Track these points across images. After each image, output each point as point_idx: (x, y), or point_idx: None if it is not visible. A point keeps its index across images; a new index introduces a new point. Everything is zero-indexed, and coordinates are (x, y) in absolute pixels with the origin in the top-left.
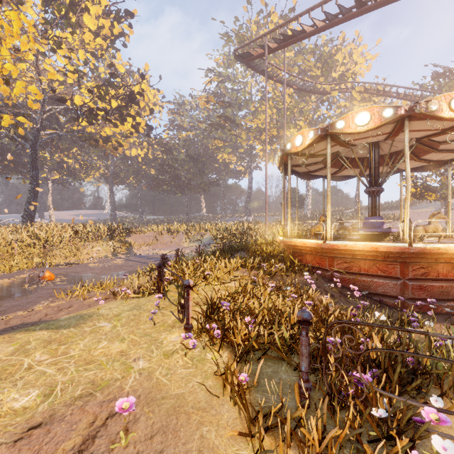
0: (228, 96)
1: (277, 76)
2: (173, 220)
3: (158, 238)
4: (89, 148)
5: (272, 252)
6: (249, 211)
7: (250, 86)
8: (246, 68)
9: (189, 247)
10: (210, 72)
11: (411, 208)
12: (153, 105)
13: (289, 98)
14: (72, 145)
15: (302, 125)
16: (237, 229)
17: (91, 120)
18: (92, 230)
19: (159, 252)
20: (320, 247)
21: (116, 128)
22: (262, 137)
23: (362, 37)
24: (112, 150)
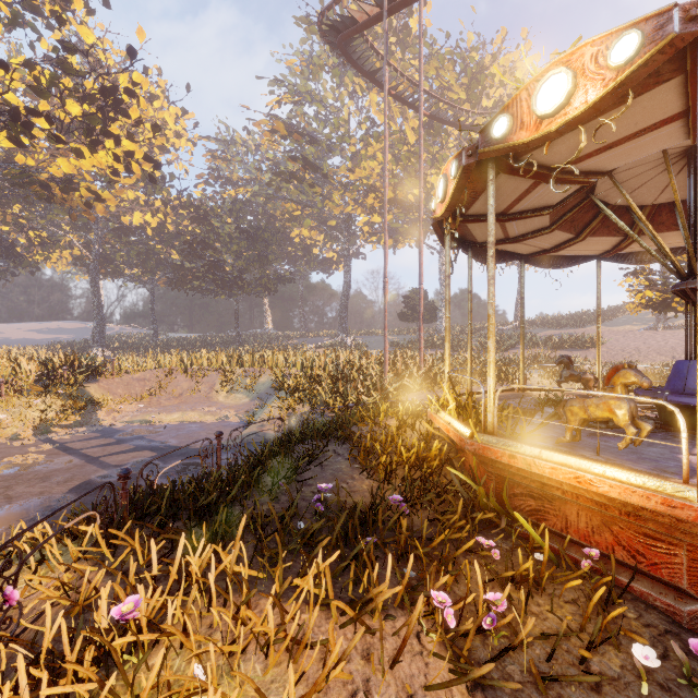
0: (310, 129)
1: (396, 87)
2: (213, 341)
3: (164, 384)
4: (46, 206)
5: (423, 455)
6: (345, 327)
7: (347, 114)
8: (341, 81)
9: (228, 402)
10: (278, 86)
11: (604, 325)
12: (177, 138)
13: (414, 133)
14: (8, 198)
15: (435, 182)
16: (325, 366)
17: (16, 136)
18: (2, 371)
19: (157, 419)
20: (691, 519)
21: (84, 162)
22: (367, 200)
23: (530, 42)
24: (85, 209)
